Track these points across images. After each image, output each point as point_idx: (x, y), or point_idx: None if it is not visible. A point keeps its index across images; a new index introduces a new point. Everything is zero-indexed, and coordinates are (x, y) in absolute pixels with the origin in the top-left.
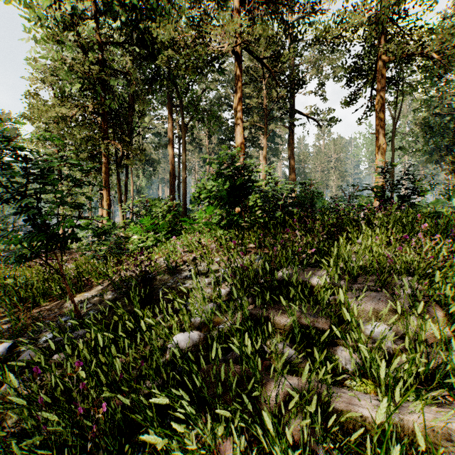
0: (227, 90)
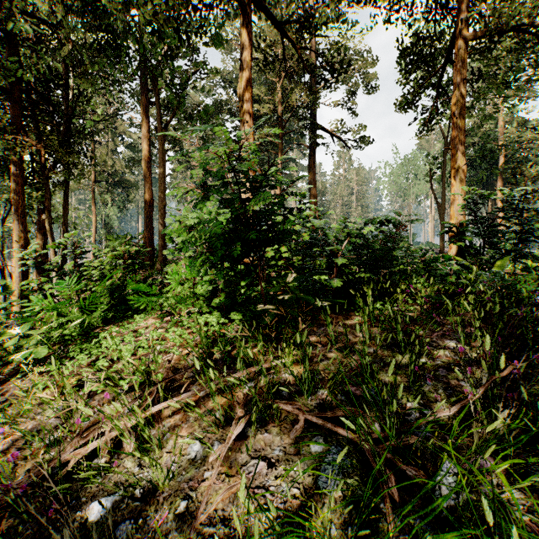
0: (228, 93)
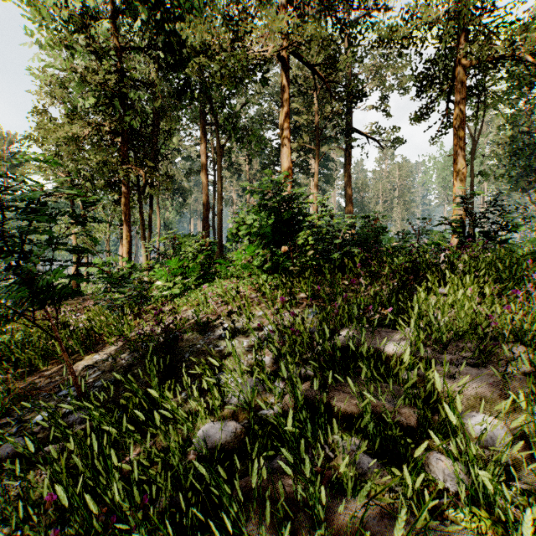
0: (271, 105)
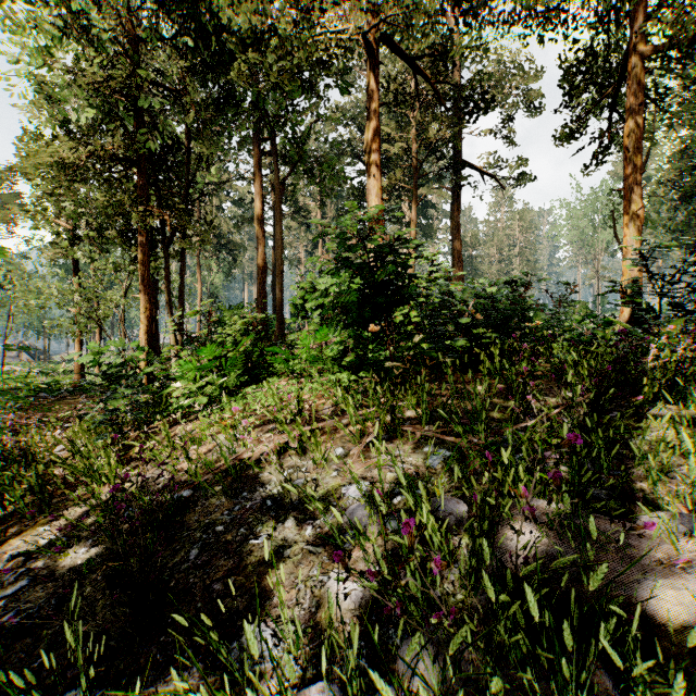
0: (350, 130)
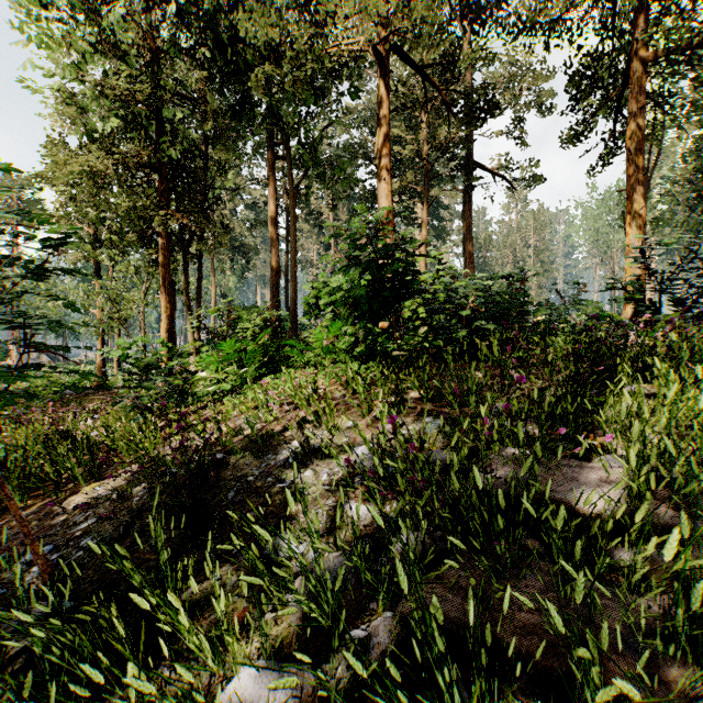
0: (362, 133)
